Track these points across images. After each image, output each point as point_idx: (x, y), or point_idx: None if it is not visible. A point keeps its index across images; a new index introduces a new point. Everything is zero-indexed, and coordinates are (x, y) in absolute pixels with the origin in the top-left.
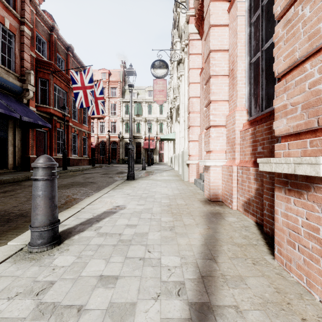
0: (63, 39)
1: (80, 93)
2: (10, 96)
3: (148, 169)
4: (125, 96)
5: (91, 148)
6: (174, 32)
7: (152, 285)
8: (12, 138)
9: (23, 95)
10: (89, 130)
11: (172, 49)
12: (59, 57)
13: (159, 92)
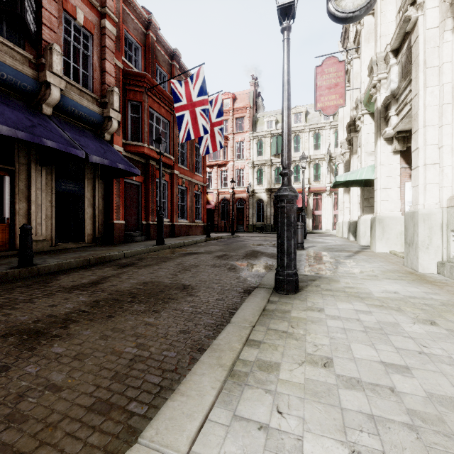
0: (165, 42)
1: (185, 116)
2: (87, 131)
3: (308, 248)
4: (257, 129)
5: (209, 209)
6: None
7: None
8: (91, 195)
9: (105, 128)
10: (204, 181)
11: None
12: (160, 70)
13: (327, 91)
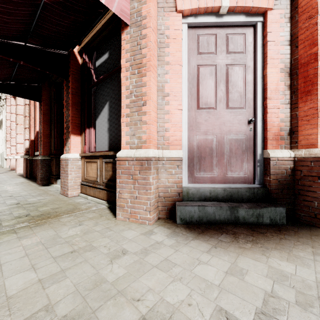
0: None
1: None
2: None
3: None
4: None
5: None
6: None
7: None
8: None
9: None
10: None
11: None
12: None
13: None
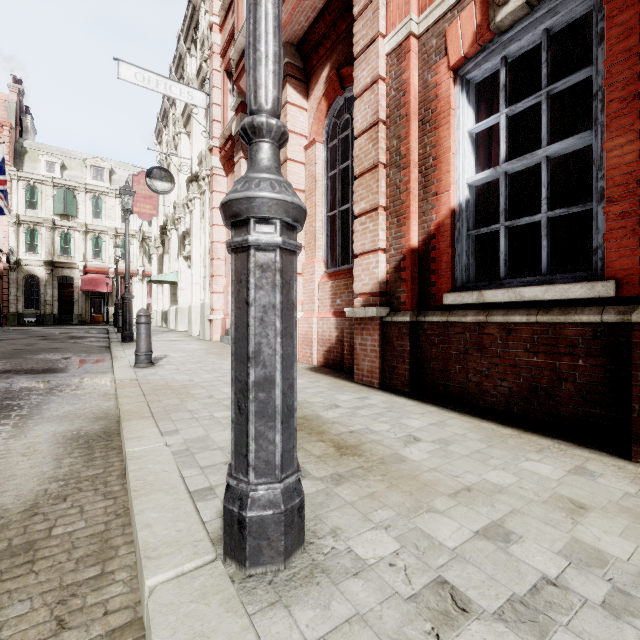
0: None
1: None
2: None
3: None
4: (25, 165)
5: None
6: (177, 117)
7: (225, 365)
8: None
9: None
10: None
11: (162, 119)
12: None
13: (144, 199)
